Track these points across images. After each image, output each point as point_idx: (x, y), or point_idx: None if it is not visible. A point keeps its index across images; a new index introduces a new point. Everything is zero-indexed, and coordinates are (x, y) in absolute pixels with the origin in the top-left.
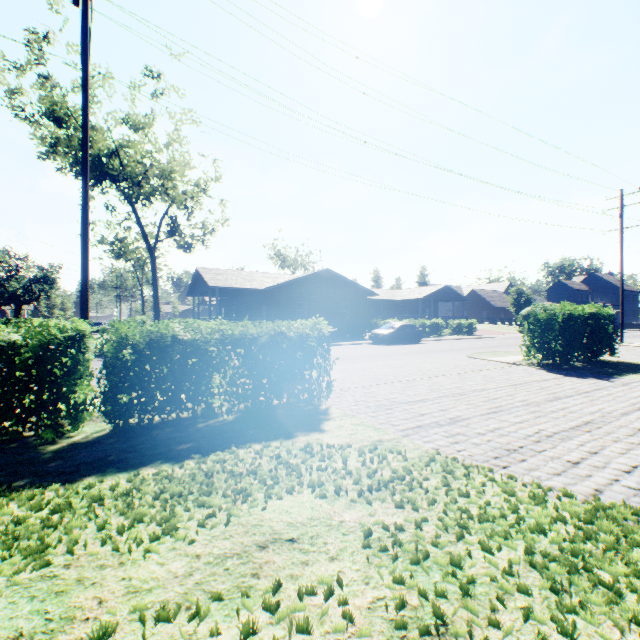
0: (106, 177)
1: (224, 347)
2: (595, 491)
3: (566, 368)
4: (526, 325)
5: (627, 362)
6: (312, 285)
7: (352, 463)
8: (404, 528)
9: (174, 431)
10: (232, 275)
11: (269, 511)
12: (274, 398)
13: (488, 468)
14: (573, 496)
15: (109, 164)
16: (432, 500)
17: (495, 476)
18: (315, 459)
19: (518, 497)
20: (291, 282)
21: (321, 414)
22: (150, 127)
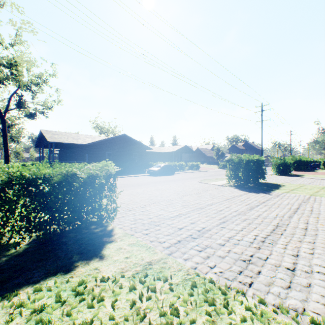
0: None
1: (11, 188)
2: None
3: (247, 187)
4: (228, 165)
5: (270, 183)
6: (116, 143)
7: (122, 304)
8: None
9: None
10: (65, 135)
11: None
12: (66, 226)
13: (240, 291)
14: None
15: None
16: None
17: (248, 300)
18: (84, 304)
19: None
20: (103, 140)
21: (106, 236)
22: None
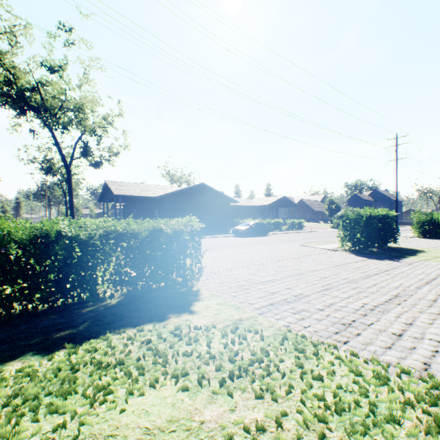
0: (29, 108)
1: (107, 241)
2: (425, 365)
3: (368, 252)
4: (341, 223)
5: (405, 248)
6: (192, 194)
7: (216, 345)
8: (265, 427)
9: (58, 317)
10: (132, 186)
11: (127, 413)
12: (153, 283)
13: (333, 345)
14: (411, 374)
15: (30, 97)
16: (290, 387)
17: (339, 353)
18: (183, 342)
19: (366, 378)
20: (176, 192)
21: (192, 295)
22: (64, 70)
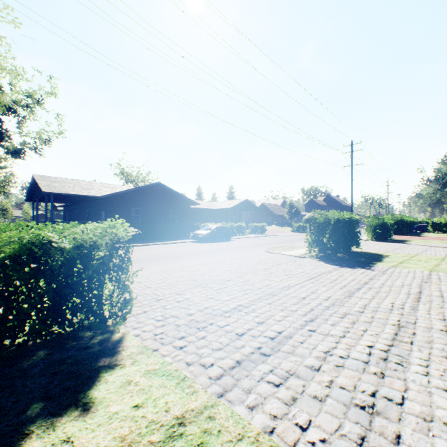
0: None
1: None
2: None
3: (336, 259)
4: (308, 227)
5: (367, 252)
6: (146, 195)
7: None
8: None
9: None
10: (70, 183)
11: None
12: (30, 340)
13: None
14: None
15: None
16: None
17: None
18: None
19: None
20: (127, 191)
21: (108, 353)
22: None
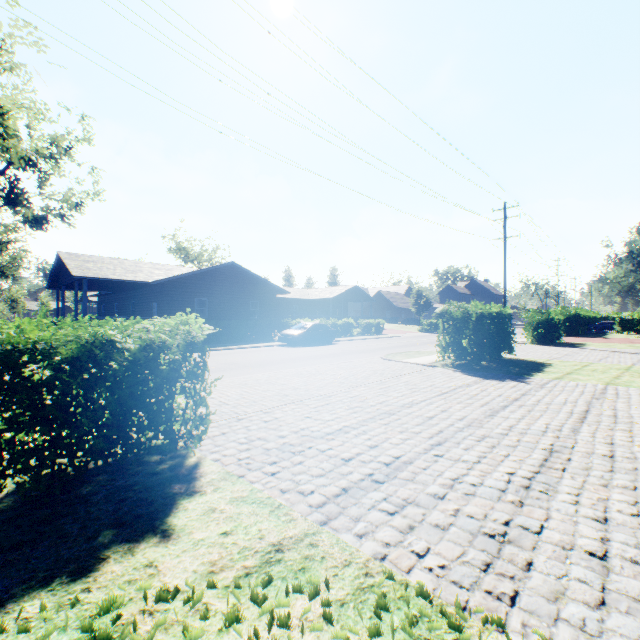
0: None
1: None
2: None
3: (479, 369)
4: (441, 324)
5: (523, 359)
6: (215, 280)
7: None
8: None
9: None
10: (110, 264)
11: None
12: (90, 461)
13: (494, 619)
14: None
15: None
16: None
17: None
18: None
19: None
20: (188, 275)
21: (183, 479)
22: None
